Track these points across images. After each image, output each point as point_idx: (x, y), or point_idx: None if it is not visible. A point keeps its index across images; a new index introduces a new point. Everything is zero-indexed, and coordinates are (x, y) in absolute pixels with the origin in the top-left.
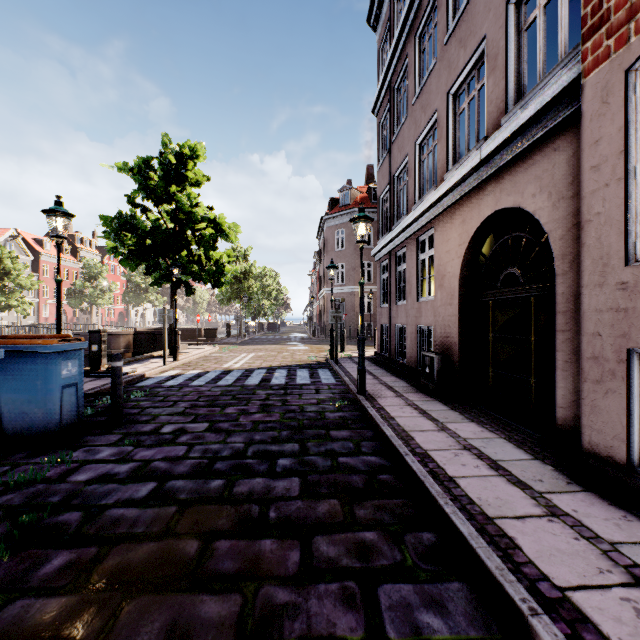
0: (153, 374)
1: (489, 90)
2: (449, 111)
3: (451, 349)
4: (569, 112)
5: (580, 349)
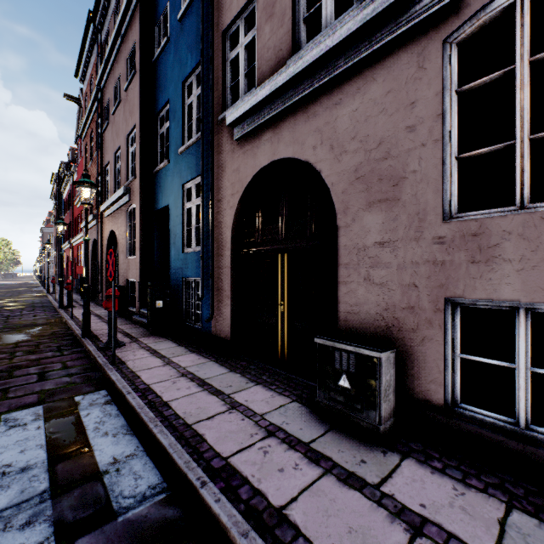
0: None
1: None
2: None
3: None
4: None
5: None
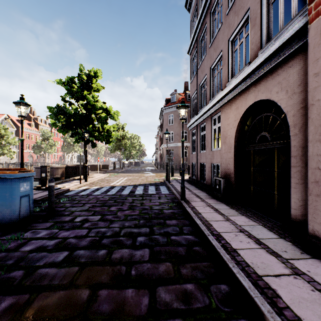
0: (74, 188)
1: (251, 37)
2: (229, 50)
3: (230, 176)
4: (299, 45)
5: (305, 176)
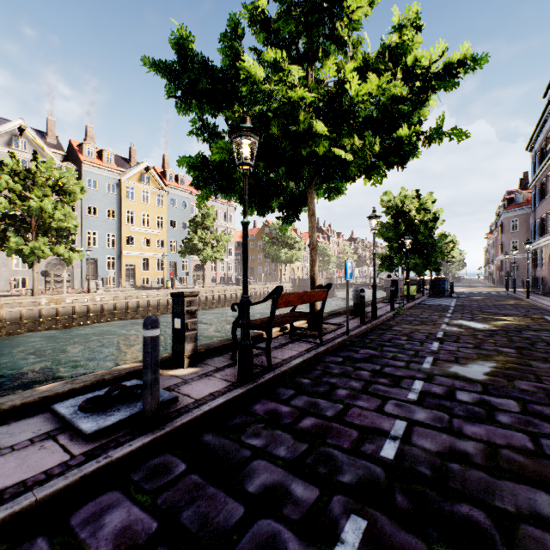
0: None
1: None
2: (546, 217)
3: (546, 283)
4: None
5: None
